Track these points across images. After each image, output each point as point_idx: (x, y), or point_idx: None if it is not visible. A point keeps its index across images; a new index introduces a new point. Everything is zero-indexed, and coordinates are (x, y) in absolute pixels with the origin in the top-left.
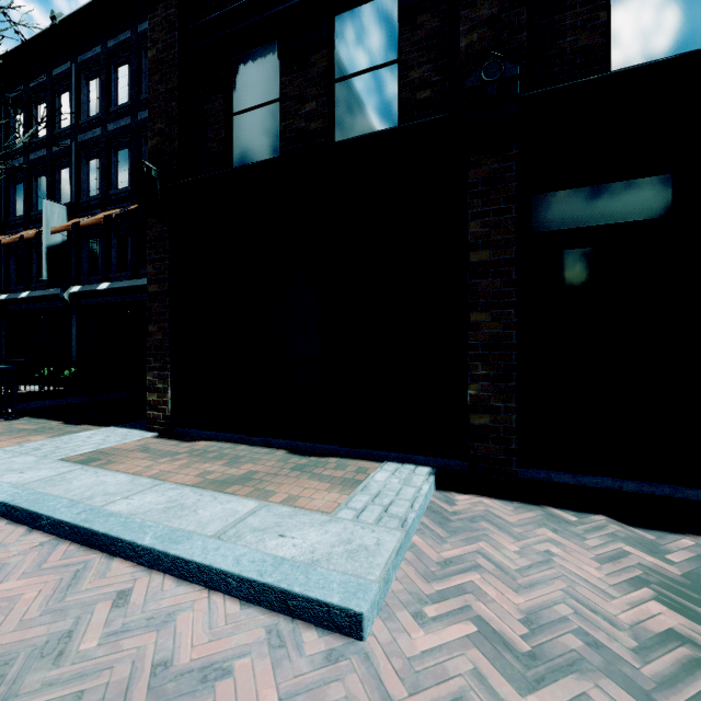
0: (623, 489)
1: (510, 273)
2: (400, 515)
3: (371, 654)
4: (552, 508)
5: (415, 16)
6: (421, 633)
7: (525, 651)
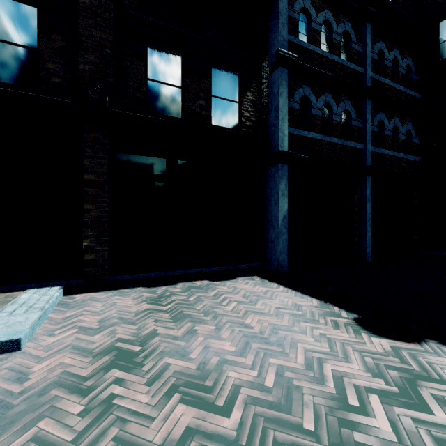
0: (150, 276)
1: (105, 187)
2: (40, 307)
3: (26, 351)
4: (122, 289)
5: (50, 33)
6: (52, 338)
7: (97, 328)
